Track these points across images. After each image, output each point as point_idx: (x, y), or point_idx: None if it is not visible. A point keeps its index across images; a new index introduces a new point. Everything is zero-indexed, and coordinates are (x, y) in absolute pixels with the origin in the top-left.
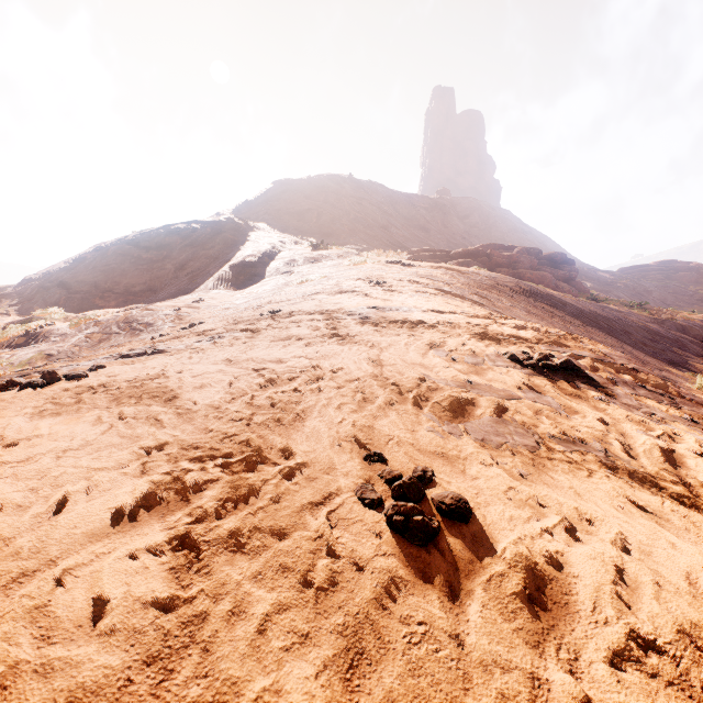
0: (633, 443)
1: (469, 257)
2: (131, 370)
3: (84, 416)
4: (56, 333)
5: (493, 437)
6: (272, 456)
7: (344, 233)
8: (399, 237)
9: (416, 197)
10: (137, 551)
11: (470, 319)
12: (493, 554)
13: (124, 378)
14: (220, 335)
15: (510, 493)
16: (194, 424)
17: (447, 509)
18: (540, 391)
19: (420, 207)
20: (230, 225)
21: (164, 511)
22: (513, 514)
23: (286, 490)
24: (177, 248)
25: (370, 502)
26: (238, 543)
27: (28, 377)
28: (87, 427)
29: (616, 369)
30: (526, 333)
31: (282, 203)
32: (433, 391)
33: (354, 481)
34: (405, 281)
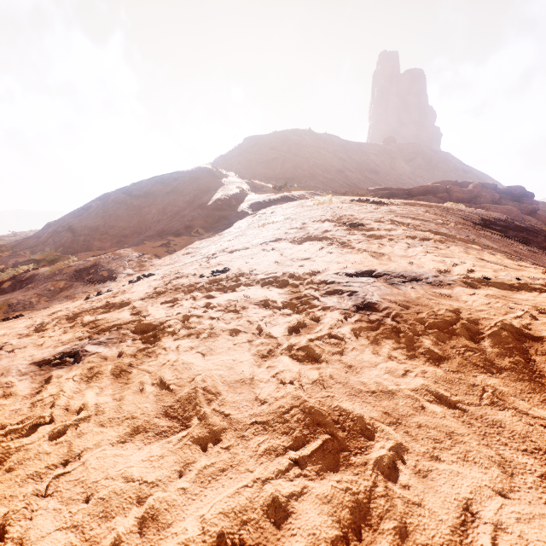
0: None
1: (428, 194)
2: None
3: None
4: (34, 278)
5: None
6: None
7: (305, 177)
8: (353, 179)
9: (366, 145)
10: None
11: None
12: None
13: None
14: (81, 349)
15: None
16: None
17: None
18: None
19: (370, 153)
20: (205, 174)
21: None
22: None
23: None
24: (161, 195)
25: None
26: None
27: None
28: None
29: None
30: None
31: (252, 155)
32: None
33: None
34: (386, 222)
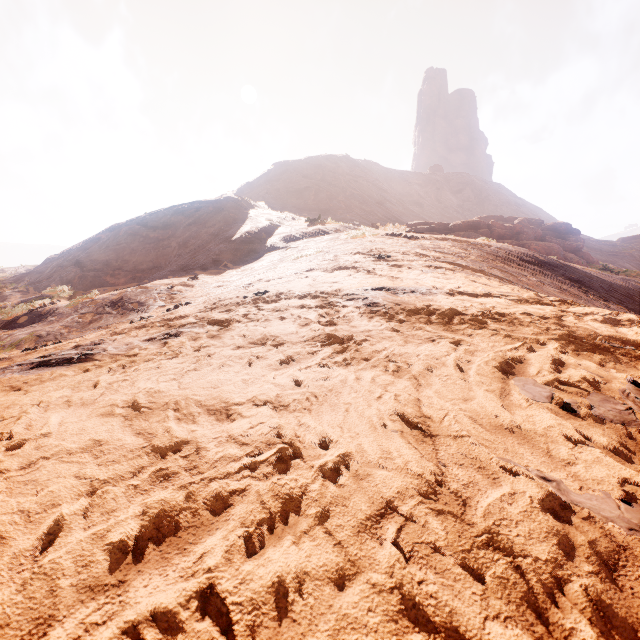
0: None
1: (469, 229)
2: None
3: None
4: (55, 312)
5: None
6: None
7: (340, 209)
8: (394, 212)
9: (410, 174)
10: None
11: (520, 305)
12: None
13: None
14: (177, 331)
15: None
16: None
17: None
18: None
19: (413, 183)
20: (230, 204)
21: None
22: None
23: None
24: (181, 227)
25: None
26: None
27: None
28: None
29: None
30: (637, 333)
31: (282, 183)
32: (615, 571)
33: None
34: (412, 255)
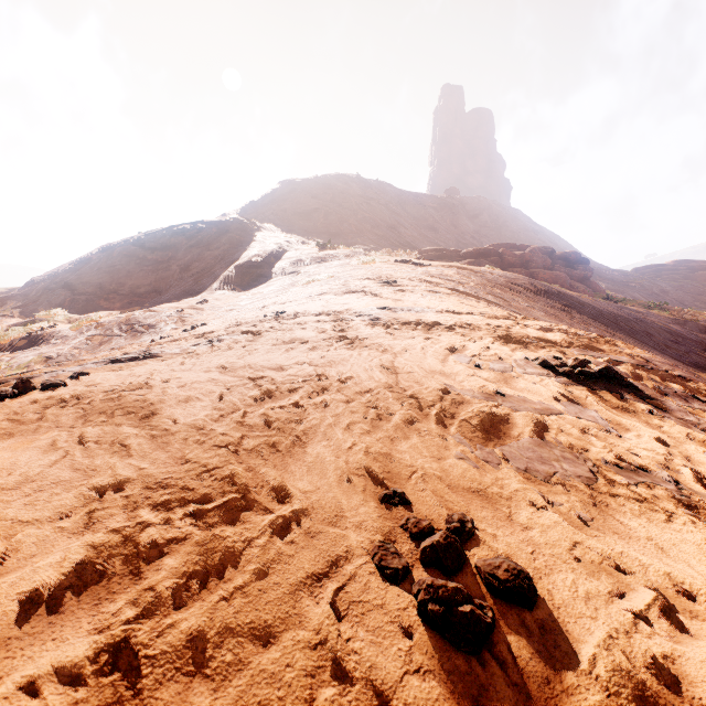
0: (704, 470)
1: (480, 257)
2: (115, 378)
3: (38, 439)
4: (57, 335)
5: (538, 466)
6: (263, 498)
7: (351, 233)
8: (407, 237)
9: (425, 196)
10: (40, 680)
11: (489, 320)
12: (578, 666)
13: (102, 388)
14: (219, 338)
15: (576, 552)
16: (169, 451)
17: (501, 586)
18: (582, 404)
19: (428, 206)
20: (235, 225)
21: (101, 593)
22: (589, 589)
23: (276, 555)
24: (182, 249)
25: (393, 573)
26: (200, 656)
27: (4, 385)
28: (35, 456)
29: (661, 377)
30: (554, 335)
31: (289, 203)
32: (458, 405)
33: (369, 537)
34: (416, 281)
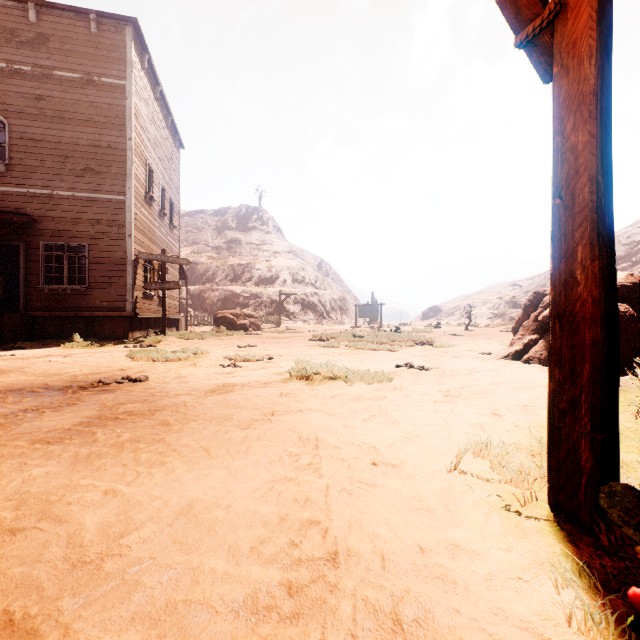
0: None
1: None
2: None
3: None
4: None
5: None
6: None
7: None
8: None
9: None
10: None
11: None
12: None
13: None
14: None
15: None
16: None
17: None
18: None
19: None
20: None
21: None
22: None
23: None
24: (633, 249)
25: None
26: None
27: None
28: None
29: None
30: None
31: None
32: None
33: None
34: None
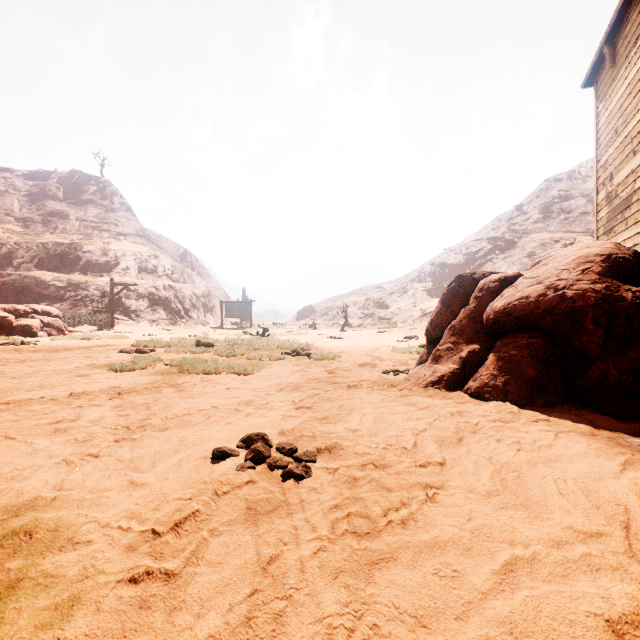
0: None
1: None
2: None
3: None
4: (428, 310)
5: None
6: None
7: None
8: None
9: None
10: None
11: None
12: None
13: None
14: None
15: None
16: None
17: None
18: None
19: None
20: (504, 238)
21: None
22: None
23: None
24: (471, 259)
25: None
26: None
27: None
28: None
29: None
30: None
31: (551, 200)
32: None
33: None
34: None
